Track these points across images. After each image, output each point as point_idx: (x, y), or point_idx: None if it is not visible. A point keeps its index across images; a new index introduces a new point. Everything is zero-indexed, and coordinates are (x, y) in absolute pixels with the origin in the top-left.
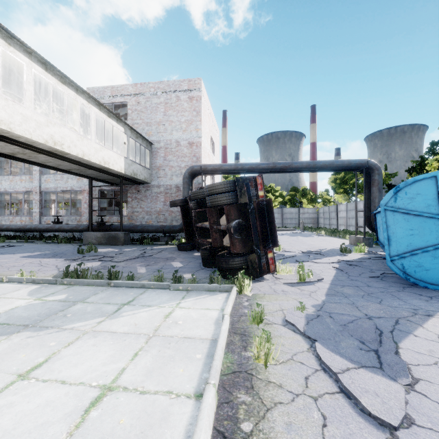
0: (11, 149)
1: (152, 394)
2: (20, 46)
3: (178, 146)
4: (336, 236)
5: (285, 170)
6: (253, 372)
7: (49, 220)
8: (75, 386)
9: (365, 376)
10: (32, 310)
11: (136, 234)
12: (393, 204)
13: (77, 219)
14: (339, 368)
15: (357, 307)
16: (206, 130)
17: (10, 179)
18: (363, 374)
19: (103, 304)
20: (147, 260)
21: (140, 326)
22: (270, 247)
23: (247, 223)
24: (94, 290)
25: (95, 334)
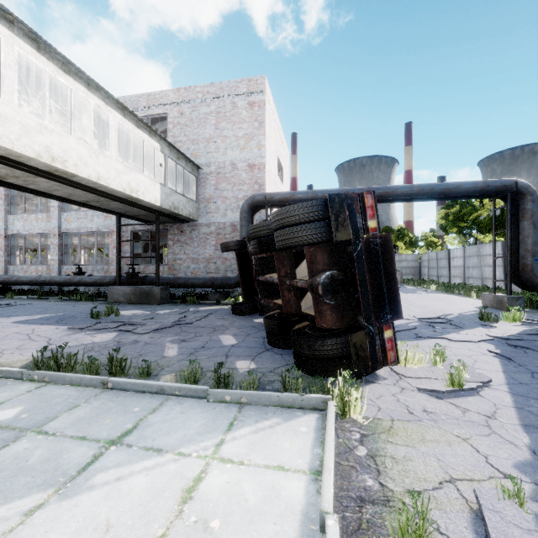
0: None
1: None
2: None
3: (234, 170)
4: (454, 292)
5: (386, 198)
6: None
7: (70, 270)
8: None
9: None
10: None
11: (178, 288)
12: None
13: (104, 269)
14: None
15: None
16: (271, 148)
17: (24, 218)
18: None
19: (71, 439)
20: (184, 332)
21: None
22: (388, 319)
23: (345, 278)
24: (75, 397)
25: None
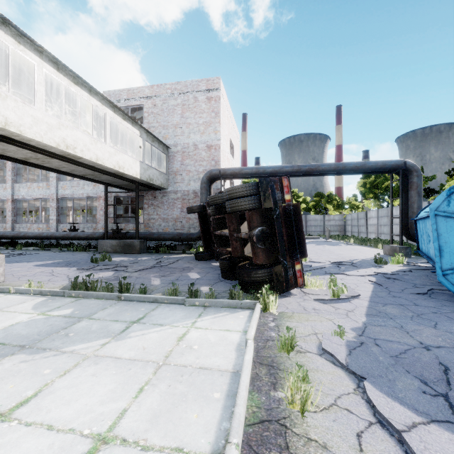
0: (23, 153)
1: (157, 452)
2: (31, 44)
3: (196, 149)
4: (367, 245)
5: (311, 173)
6: (287, 423)
7: (65, 227)
8: (62, 434)
9: (441, 437)
10: (33, 327)
11: (152, 242)
12: (445, 208)
13: (93, 227)
14: (403, 422)
15: (408, 332)
16: (225, 132)
17: (28, 186)
18: (437, 434)
19: (110, 321)
20: (162, 271)
21: (149, 351)
22: (298, 258)
23: (271, 231)
24: (102, 304)
25: (97, 360)
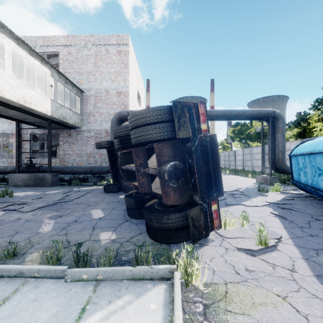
0: None
1: None
2: None
3: (107, 95)
4: (239, 174)
5: None
6: None
7: None
8: None
9: None
10: None
11: (67, 175)
12: None
13: (8, 161)
14: None
15: None
16: (133, 83)
17: None
18: None
19: None
20: (63, 208)
21: None
22: (214, 197)
23: (184, 166)
24: None
25: None
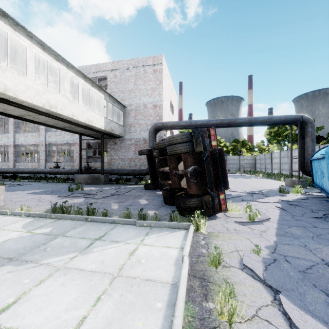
0: (19, 112)
1: None
2: (24, 31)
3: (145, 108)
4: (272, 178)
5: (231, 125)
6: None
7: (51, 165)
8: None
9: None
10: (20, 242)
11: (113, 176)
12: None
13: (71, 165)
14: None
15: (311, 250)
16: (166, 95)
17: (25, 135)
18: None
19: (78, 238)
20: (120, 198)
21: (107, 264)
22: (222, 189)
23: (201, 169)
24: (74, 224)
25: (66, 271)
